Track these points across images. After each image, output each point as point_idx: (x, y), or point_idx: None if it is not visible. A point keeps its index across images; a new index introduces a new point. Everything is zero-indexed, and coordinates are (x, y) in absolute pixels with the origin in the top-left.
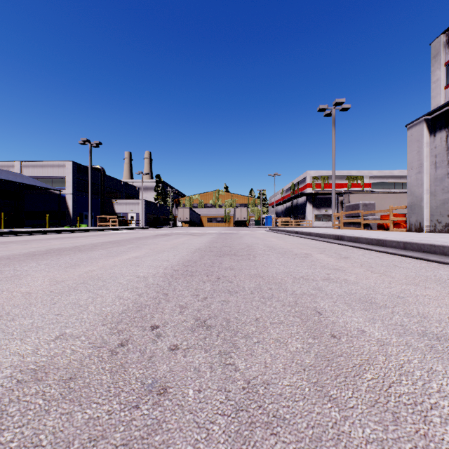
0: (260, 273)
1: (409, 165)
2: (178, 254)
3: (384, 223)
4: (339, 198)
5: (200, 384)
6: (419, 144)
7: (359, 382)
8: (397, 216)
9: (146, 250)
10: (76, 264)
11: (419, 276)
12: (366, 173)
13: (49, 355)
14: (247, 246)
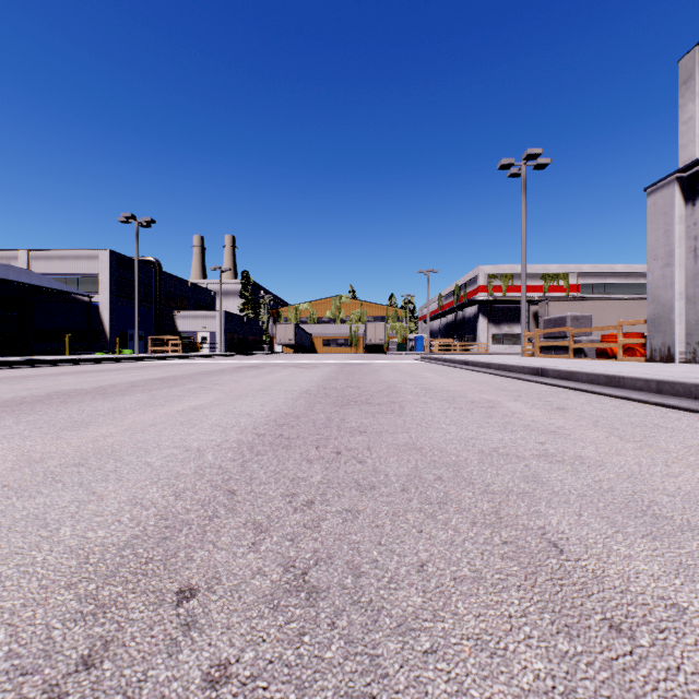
0: (415, 441)
1: (650, 253)
2: (270, 401)
3: (607, 348)
4: (531, 309)
5: None
6: (667, 218)
7: None
8: (629, 336)
9: (217, 393)
10: (84, 421)
11: None
12: (572, 269)
13: None
14: (387, 387)
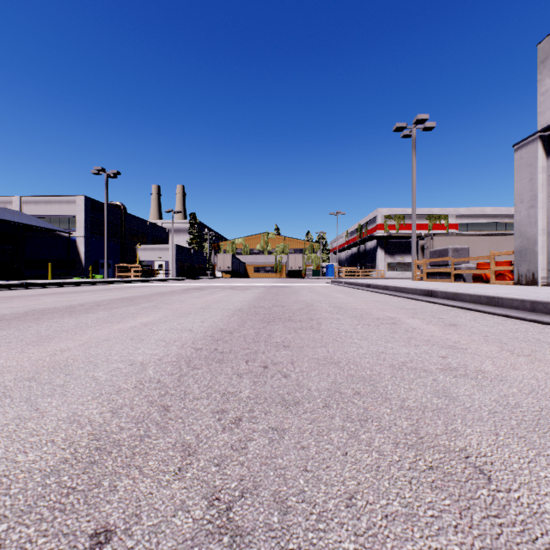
0: (333, 355)
1: (517, 197)
2: (208, 318)
3: (482, 273)
4: (419, 242)
5: None
6: (531, 169)
7: None
8: (500, 264)
9: (166, 311)
10: (48, 336)
11: None
12: (451, 211)
13: None
14: (306, 306)
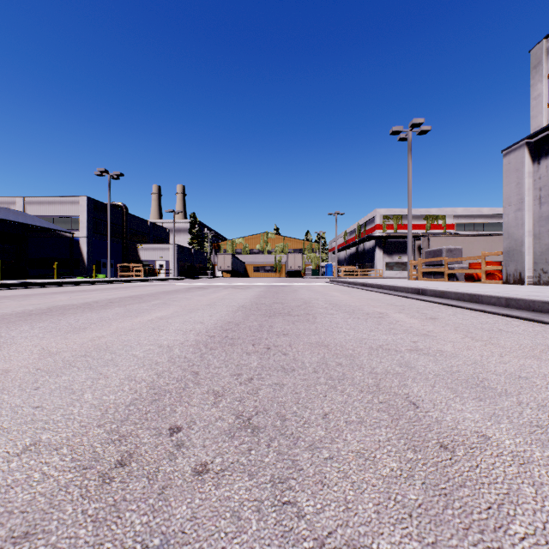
0: (324, 340)
1: (506, 200)
2: (216, 313)
3: (473, 273)
4: (416, 243)
5: (241, 548)
6: (519, 174)
7: (506, 542)
8: (490, 264)
9: (176, 307)
10: (81, 327)
11: (537, 344)
12: (449, 212)
13: (4, 484)
14: (304, 303)
